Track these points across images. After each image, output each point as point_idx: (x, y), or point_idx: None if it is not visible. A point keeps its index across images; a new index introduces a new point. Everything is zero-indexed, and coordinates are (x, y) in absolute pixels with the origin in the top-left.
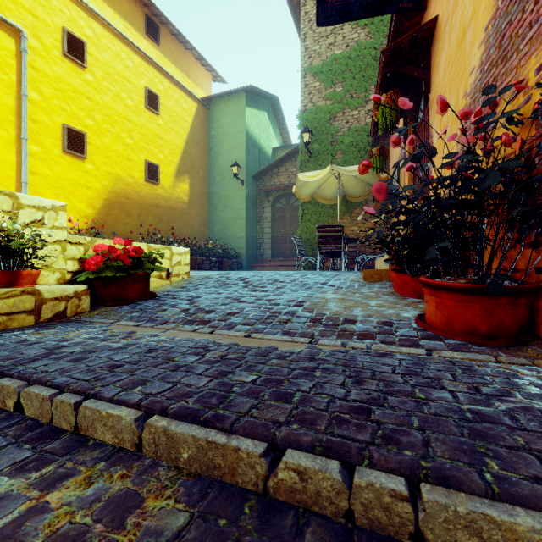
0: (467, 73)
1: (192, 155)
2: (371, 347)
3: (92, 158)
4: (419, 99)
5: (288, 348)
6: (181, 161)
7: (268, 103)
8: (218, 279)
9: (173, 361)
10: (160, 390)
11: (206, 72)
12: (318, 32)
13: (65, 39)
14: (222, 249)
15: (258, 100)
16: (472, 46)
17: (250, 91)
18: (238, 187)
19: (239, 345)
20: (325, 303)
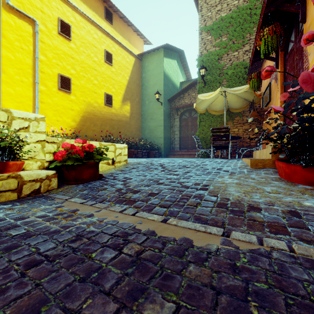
0: None
1: (132, 89)
2: (291, 246)
3: (74, 93)
4: (290, 33)
5: (203, 243)
6: (125, 92)
7: (177, 55)
8: (145, 165)
9: (89, 258)
10: None
11: (140, 39)
12: (210, 4)
13: (59, 24)
14: (149, 144)
15: (171, 53)
16: None
17: (166, 48)
18: (159, 107)
19: (155, 233)
20: (226, 187)
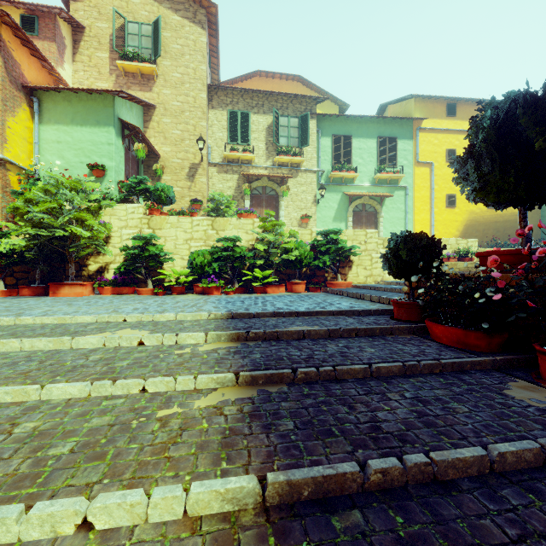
0: None
1: None
2: None
3: (458, 206)
4: None
5: None
6: None
7: None
8: None
9: None
10: None
11: None
12: None
13: (447, 154)
14: None
15: None
16: None
17: None
18: None
19: None
20: None
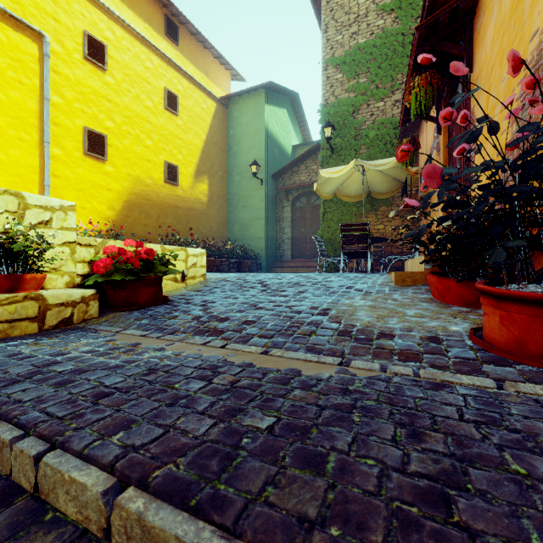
0: (526, 38)
1: (211, 155)
2: (418, 373)
3: (112, 160)
4: (456, 82)
5: (313, 372)
6: (200, 161)
7: (287, 100)
8: (235, 282)
9: (172, 388)
10: (146, 440)
11: (225, 71)
12: (340, 21)
13: (86, 42)
14: (241, 250)
15: (278, 97)
16: (534, 4)
17: (269, 88)
18: (257, 186)
19: (254, 365)
20: (354, 311)
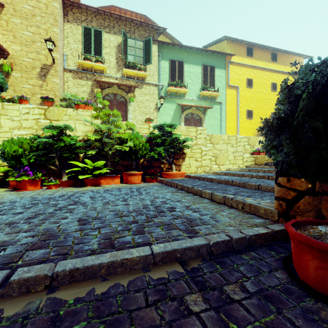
0: None
1: None
2: None
3: (254, 118)
4: None
5: None
6: None
7: None
8: None
9: None
10: None
11: (299, 58)
12: None
13: (247, 82)
14: None
15: None
16: None
17: None
18: None
19: None
20: None
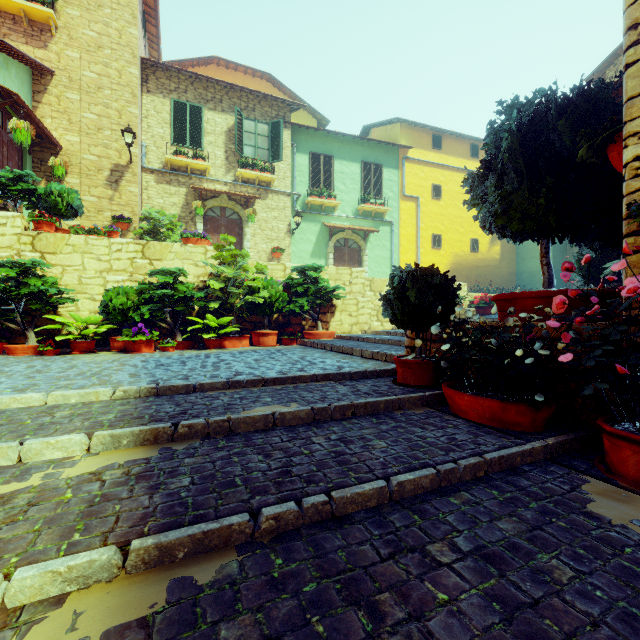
0: None
1: None
2: None
3: (443, 247)
4: None
5: None
6: None
7: None
8: None
9: None
10: None
11: None
12: None
13: (432, 190)
14: None
15: None
16: None
17: None
18: None
19: None
20: None
